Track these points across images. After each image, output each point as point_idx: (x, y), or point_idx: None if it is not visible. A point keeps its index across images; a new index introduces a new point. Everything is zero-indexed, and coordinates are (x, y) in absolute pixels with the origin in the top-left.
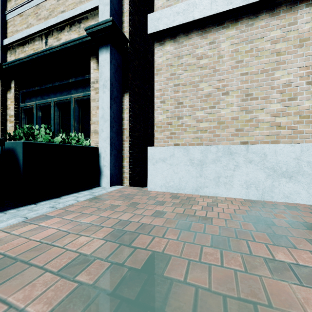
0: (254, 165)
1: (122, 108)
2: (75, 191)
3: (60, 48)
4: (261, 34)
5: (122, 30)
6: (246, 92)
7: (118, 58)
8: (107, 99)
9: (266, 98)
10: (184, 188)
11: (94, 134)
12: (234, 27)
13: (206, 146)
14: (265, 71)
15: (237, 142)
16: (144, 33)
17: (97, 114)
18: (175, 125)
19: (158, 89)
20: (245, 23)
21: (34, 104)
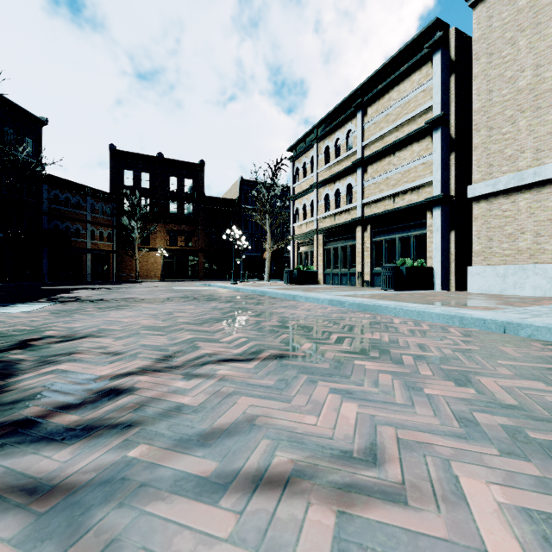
0: (539, 276)
1: (449, 240)
2: (421, 290)
3: (406, 207)
4: (546, 197)
5: (449, 195)
6: (536, 232)
7: (446, 209)
8: (439, 238)
9: (550, 236)
10: (492, 291)
11: (429, 259)
12: (528, 193)
13: (507, 265)
14: (549, 220)
15: (530, 263)
16: (468, 177)
17: (431, 246)
18: (487, 252)
19: (475, 231)
20: (536, 190)
21: (383, 239)
